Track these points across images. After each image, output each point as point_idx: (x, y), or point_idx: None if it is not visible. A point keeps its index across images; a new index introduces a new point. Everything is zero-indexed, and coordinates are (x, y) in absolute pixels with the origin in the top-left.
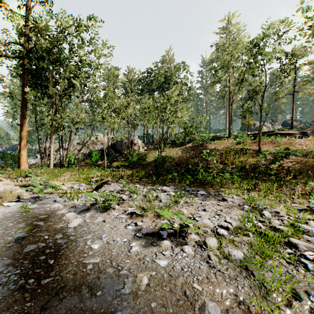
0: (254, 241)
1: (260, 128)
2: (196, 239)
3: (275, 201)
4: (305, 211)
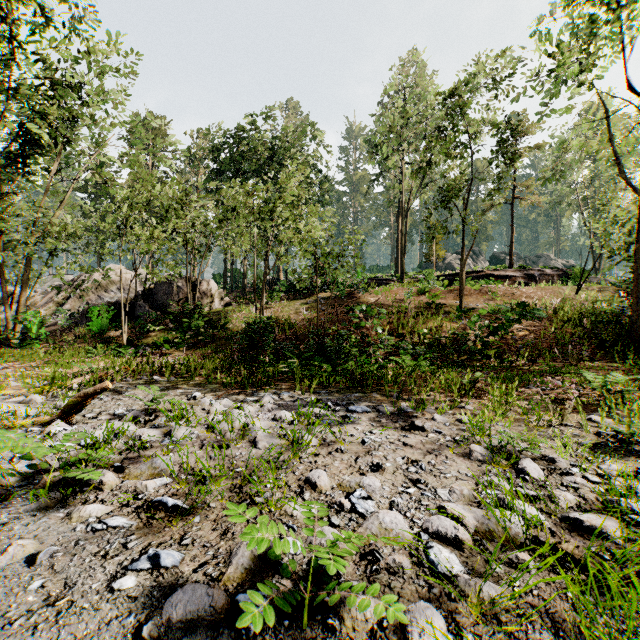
0: (568, 611)
1: (463, 263)
2: (372, 616)
3: (539, 430)
4: (602, 448)
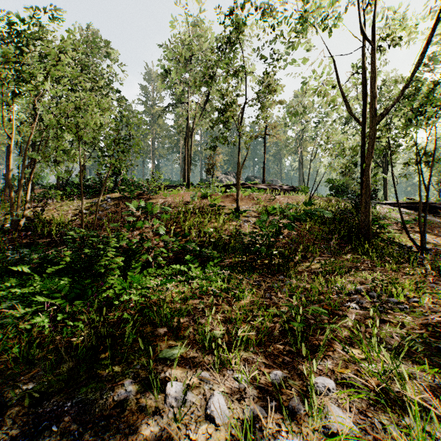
0: None
1: (239, 172)
2: None
3: None
4: None
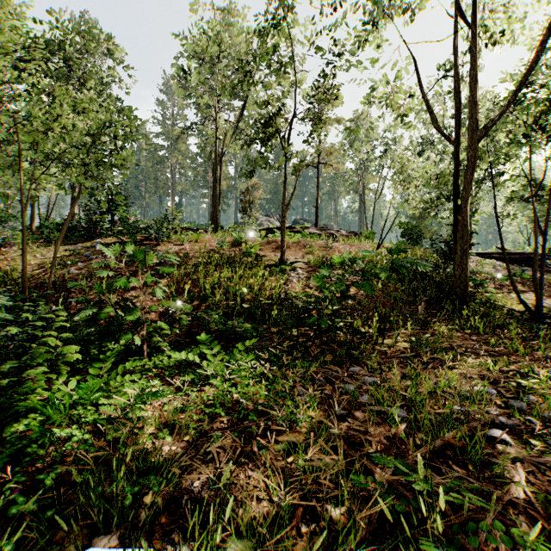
0: None
1: (285, 208)
2: None
3: None
4: None
